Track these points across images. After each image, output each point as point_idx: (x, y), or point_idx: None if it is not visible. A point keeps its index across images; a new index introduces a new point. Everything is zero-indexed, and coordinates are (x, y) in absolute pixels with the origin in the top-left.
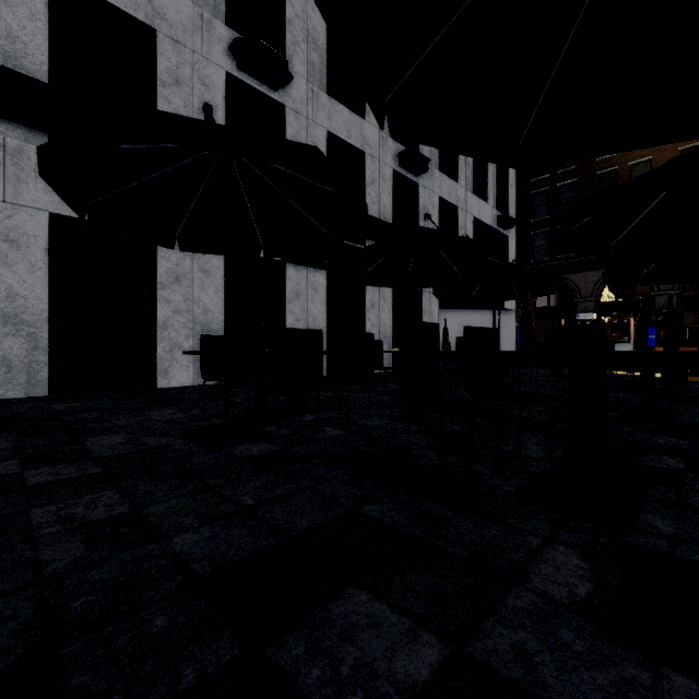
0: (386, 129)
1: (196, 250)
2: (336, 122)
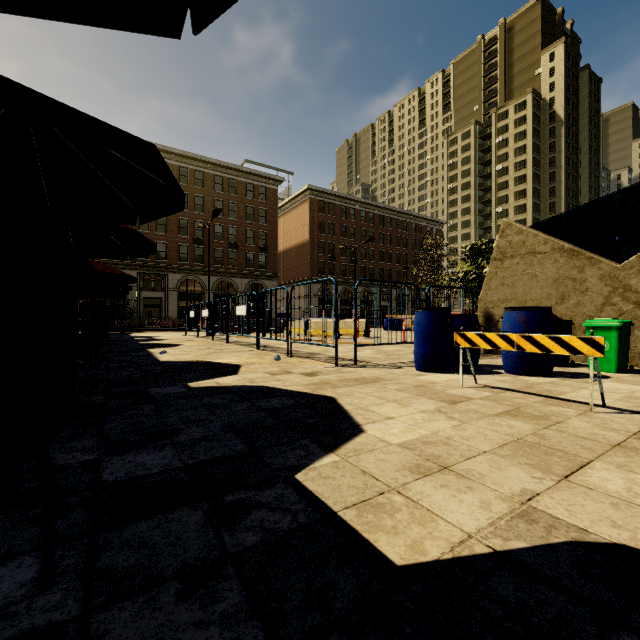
0: None
1: None
2: None
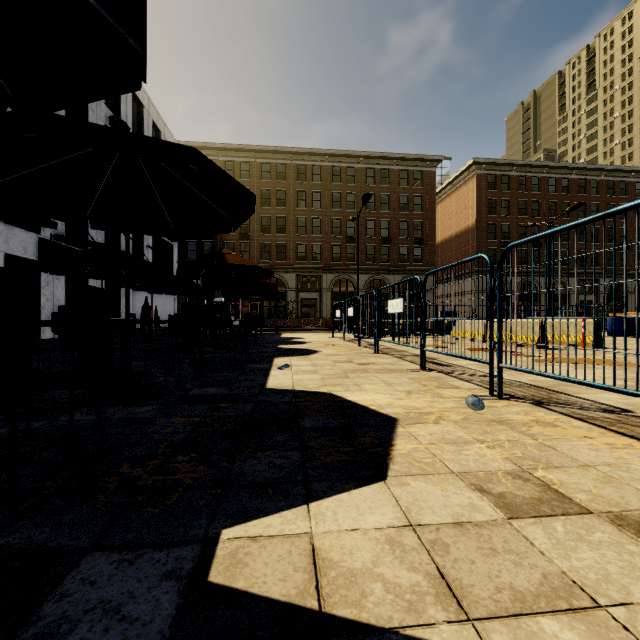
0: None
1: (57, 274)
2: None
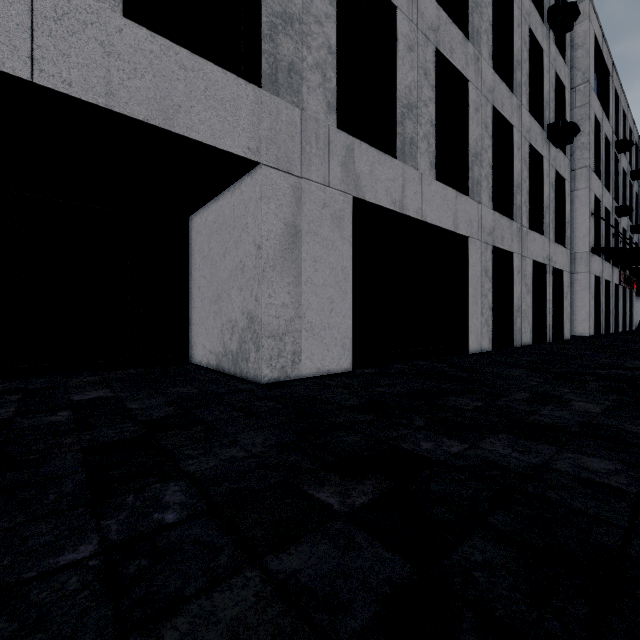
0: (628, 216)
1: None
2: (623, 221)
